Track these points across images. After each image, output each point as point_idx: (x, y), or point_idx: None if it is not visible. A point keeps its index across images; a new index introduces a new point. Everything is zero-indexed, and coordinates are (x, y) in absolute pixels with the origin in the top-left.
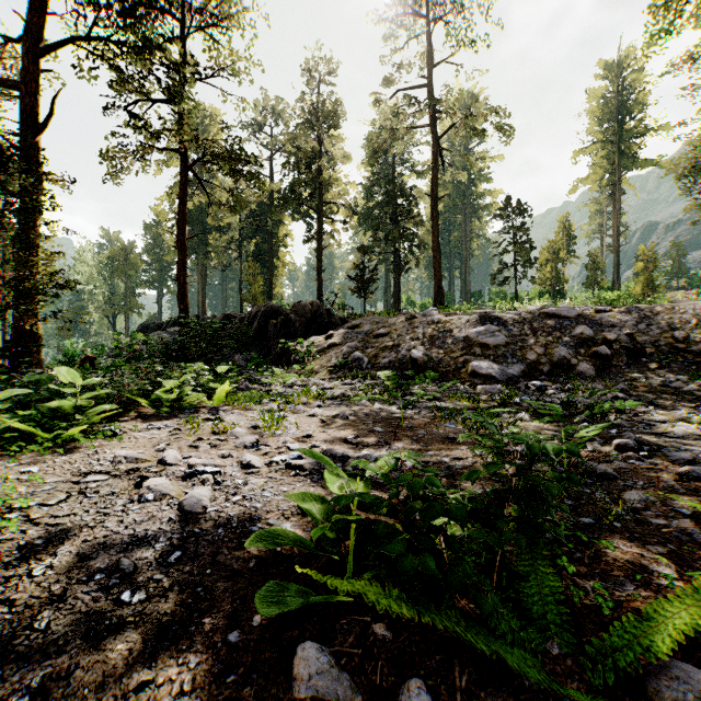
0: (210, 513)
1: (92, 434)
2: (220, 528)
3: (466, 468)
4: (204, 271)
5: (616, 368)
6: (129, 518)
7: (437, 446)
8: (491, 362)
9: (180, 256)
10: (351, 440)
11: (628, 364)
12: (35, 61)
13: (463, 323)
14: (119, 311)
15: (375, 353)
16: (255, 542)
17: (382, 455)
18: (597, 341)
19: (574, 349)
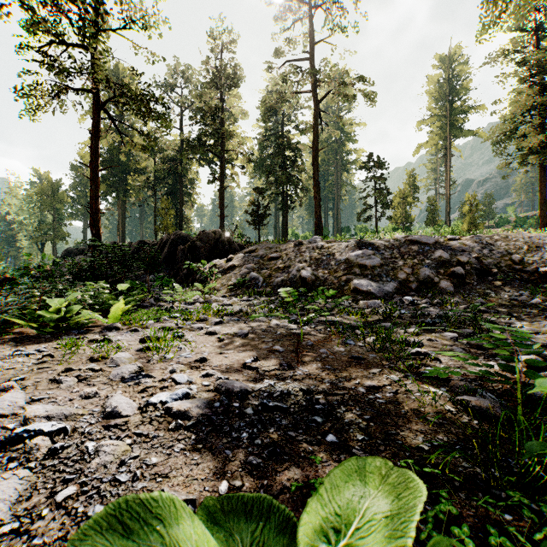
0: (0, 540)
1: None
2: None
3: (390, 402)
4: (123, 205)
5: (469, 285)
6: None
7: (345, 369)
8: (369, 280)
9: (92, 186)
10: (250, 365)
11: (478, 281)
12: None
13: (343, 248)
14: (47, 239)
15: (269, 273)
16: None
17: (287, 384)
18: (453, 263)
19: (435, 270)
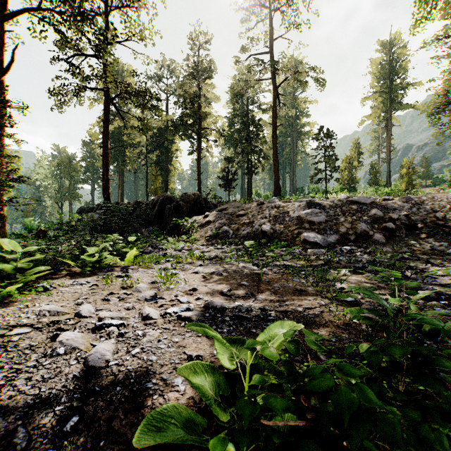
0: (112, 367)
1: (28, 289)
2: (119, 385)
3: (317, 317)
4: (122, 173)
5: (398, 237)
6: (38, 375)
7: (290, 297)
8: (316, 233)
9: (104, 161)
10: (226, 293)
11: (406, 234)
12: (1, 25)
13: (296, 207)
14: (65, 199)
15: (237, 227)
16: (145, 433)
17: (251, 305)
18: (385, 219)
19: (370, 225)
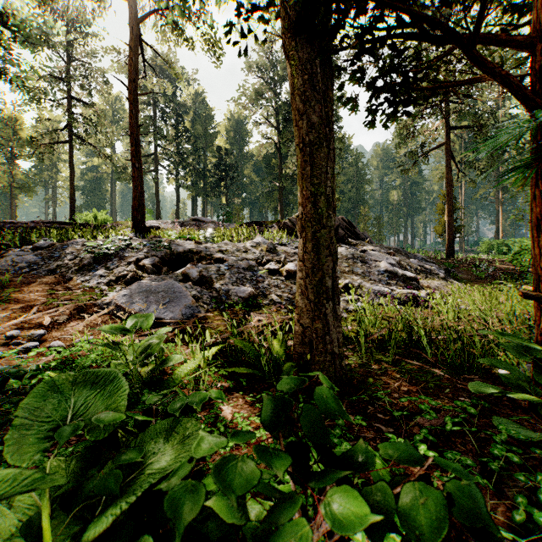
0: None
1: None
2: None
3: None
4: None
5: None
6: None
7: None
8: None
9: (11, 211)
10: None
11: None
12: None
13: None
14: None
15: None
16: None
17: None
18: None
19: None
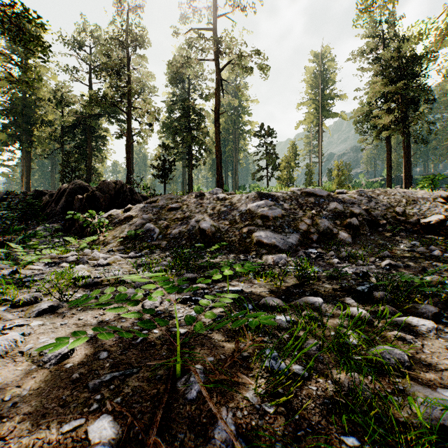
0: None
1: None
2: None
3: None
4: (28, 156)
5: (363, 236)
6: None
7: None
8: (272, 231)
9: None
10: None
11: (370, 232)
12: None
13: (244, 199)
14: None
15: (166, 224)
16: None
17: None
18: (347, 214)
19: (332, 221)
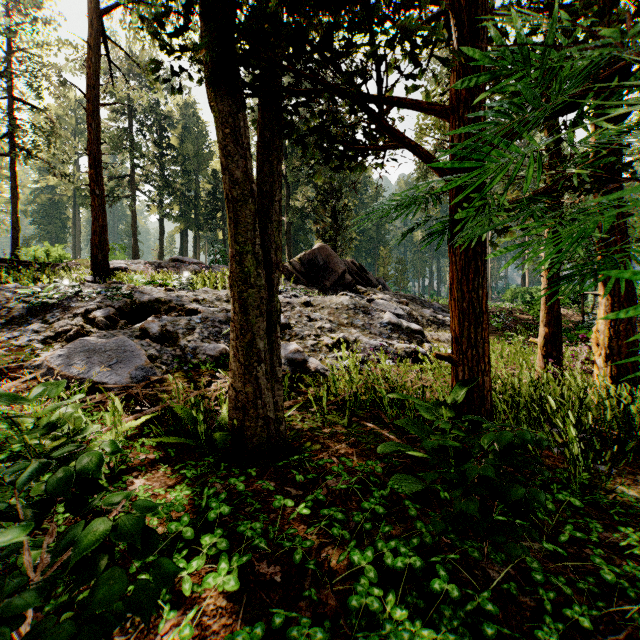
0: None
1: None
2: None
3: None
4: None
5: None
6: None
7: None
8: None
9: None
10: None
11: None
12: None
13: None
14: None
15: None
16: None
17: None
18: None
19: None
